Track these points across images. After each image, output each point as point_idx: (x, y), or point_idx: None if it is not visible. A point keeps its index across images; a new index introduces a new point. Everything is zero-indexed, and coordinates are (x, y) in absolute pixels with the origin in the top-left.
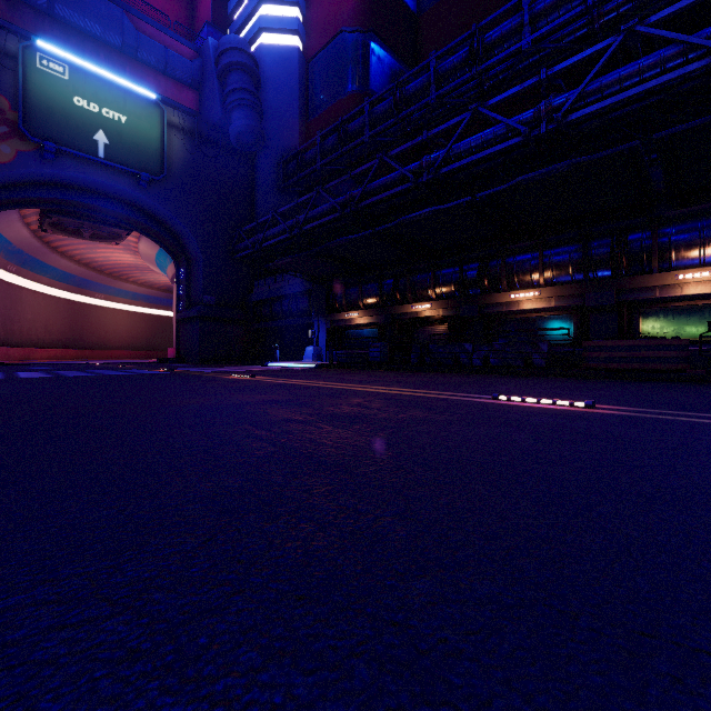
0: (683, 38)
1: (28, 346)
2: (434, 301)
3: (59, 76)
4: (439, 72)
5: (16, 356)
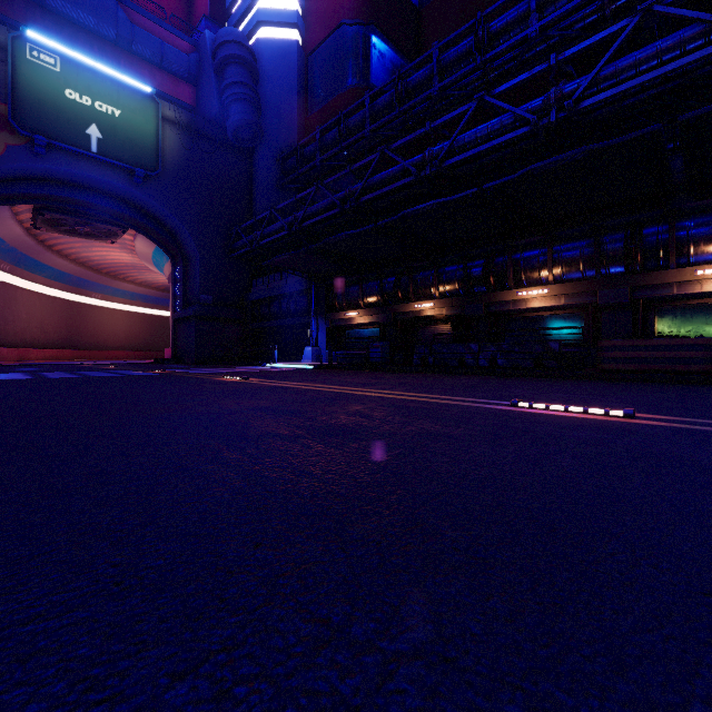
0: (706, 17)
1: (22, 346)
2: (438, 299)
3: (50, 67)
4: (442, 63)
5: (9, 356)
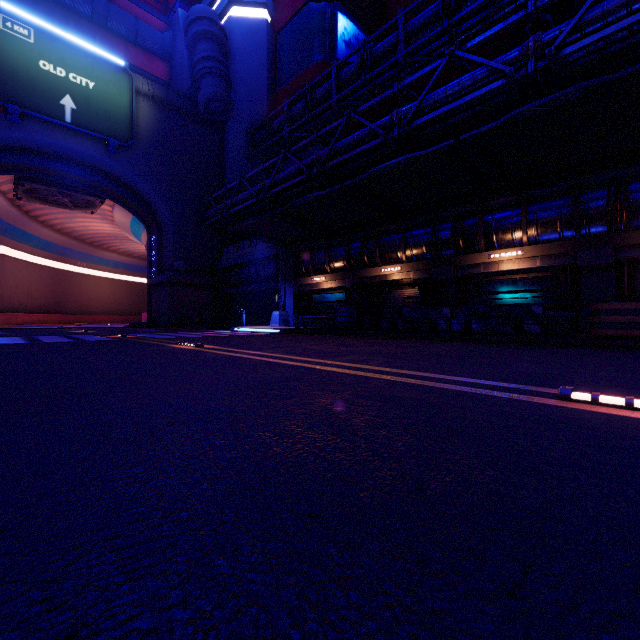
0: None
1: (10, 311)
2: (405, 263)
3: (24, 38)
4: (408, 29)
5: None
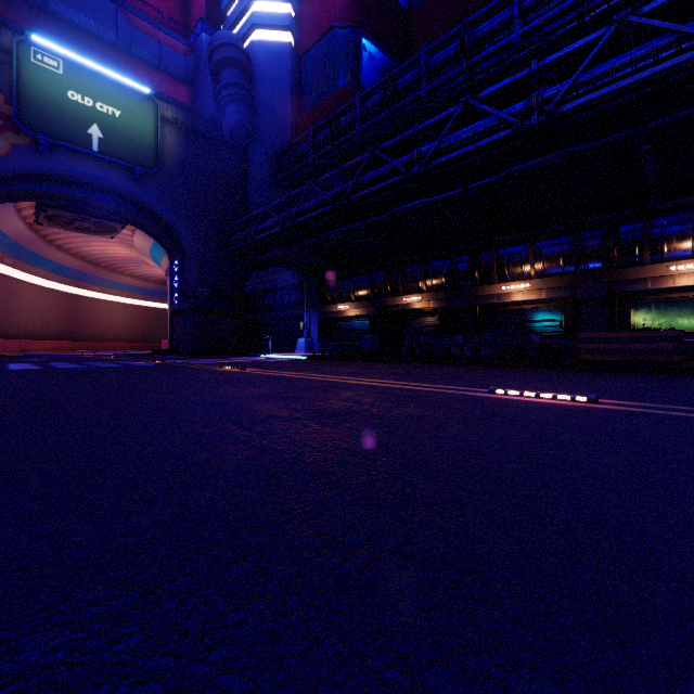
0: (677, 27)
1: (24, 337)
2: (425, 293)
3: (53, 70)
4: (429, 66)
5: (12, 347)
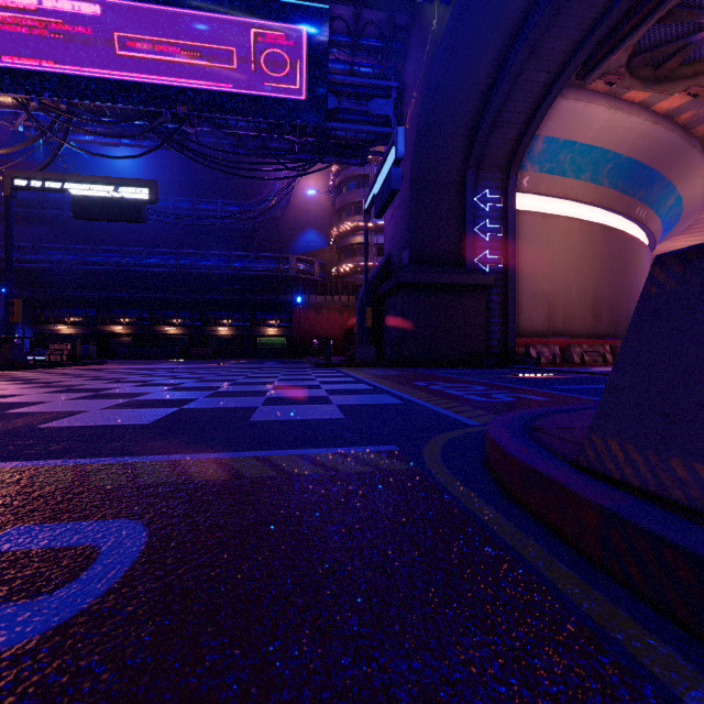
0: (217, 263)
1: None
2: (126, 326)
3: None
4: None
5: None
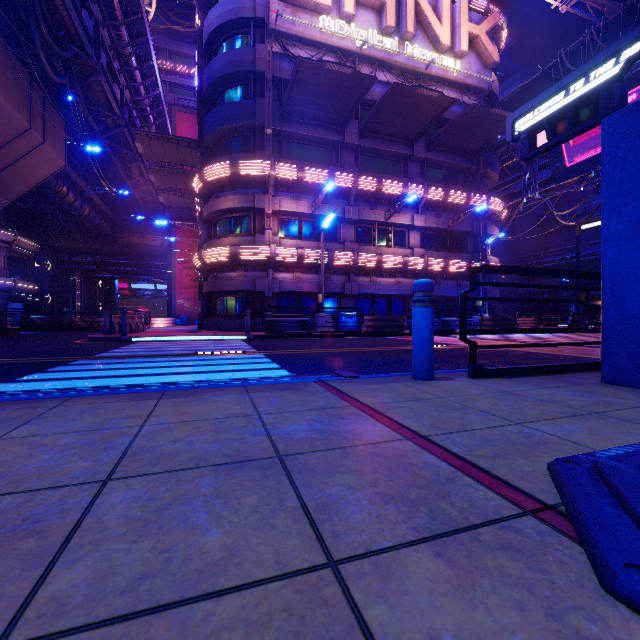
0: None
1: None
2: None
3: None
4: None
5: None
